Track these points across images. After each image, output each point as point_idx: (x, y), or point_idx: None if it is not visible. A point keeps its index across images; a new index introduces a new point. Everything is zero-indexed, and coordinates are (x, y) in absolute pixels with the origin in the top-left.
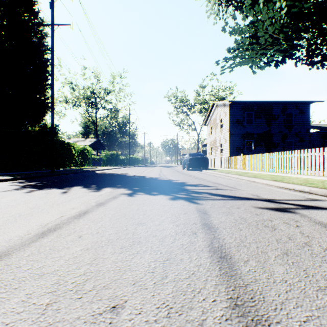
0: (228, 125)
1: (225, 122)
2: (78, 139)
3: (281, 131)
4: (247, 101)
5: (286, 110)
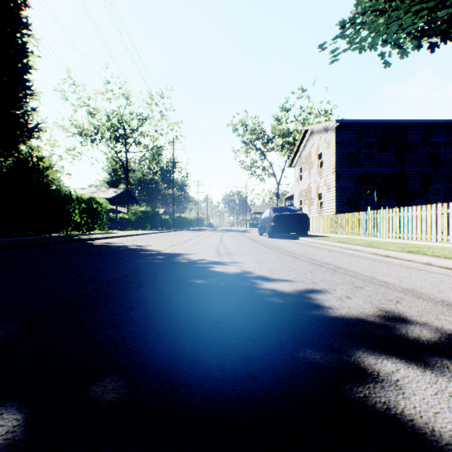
0: (334, 162)
1: (327, 158)
2: (97, 188)
3: (422, 171)
4: (367, 121)
5: (430, 137)
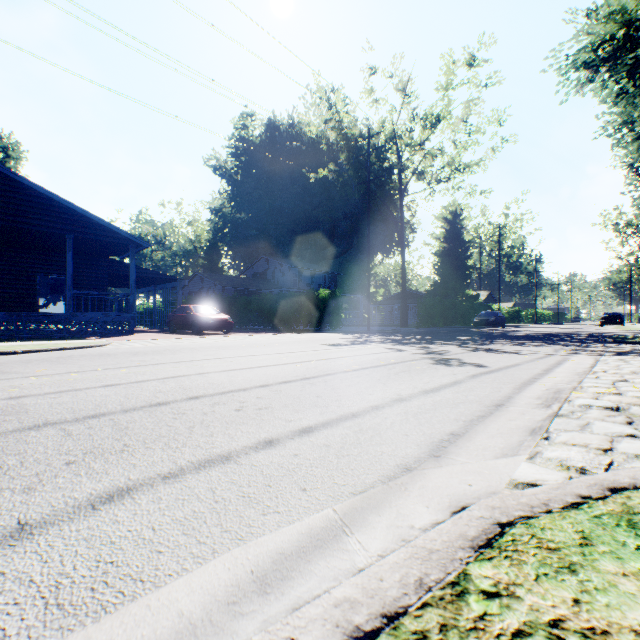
0: None
1: None
2: None
3: None
4: None
5: None
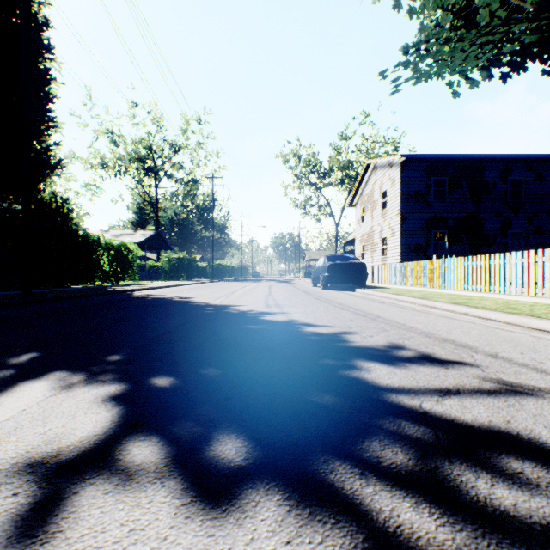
0: (399, 203)
1: (391, 198)
2: (123, 231)
3: (500, 213)
4: (437, 156)
5: (509, 174)
